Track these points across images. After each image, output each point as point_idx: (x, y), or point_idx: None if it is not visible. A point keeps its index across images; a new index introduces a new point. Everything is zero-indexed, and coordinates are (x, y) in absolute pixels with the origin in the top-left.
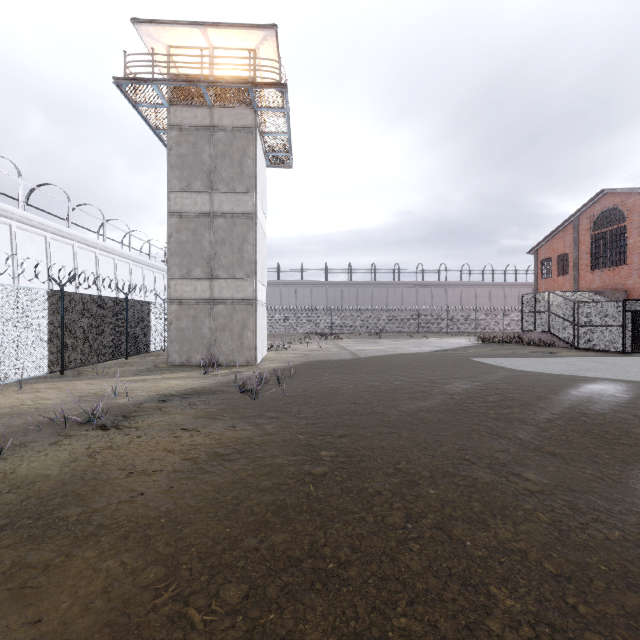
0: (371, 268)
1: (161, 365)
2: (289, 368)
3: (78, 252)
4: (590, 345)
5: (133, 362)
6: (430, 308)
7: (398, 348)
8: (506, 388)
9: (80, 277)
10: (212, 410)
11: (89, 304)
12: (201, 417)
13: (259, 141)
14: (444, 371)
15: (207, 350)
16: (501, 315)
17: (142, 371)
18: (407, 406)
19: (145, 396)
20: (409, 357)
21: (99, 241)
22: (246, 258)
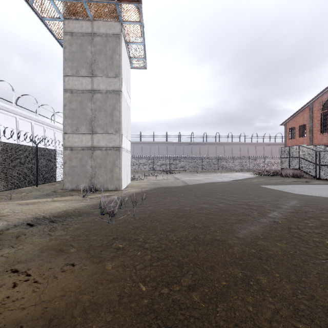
0: (191, 135)
1: (58, 190)
2: (141, 194)
3: (19, 121)
4: (327, 177)
5: (42, 188)
6: (223, 156)
7: (210, 179)
8: (311, 211)
9: (21, 136)
10: (66, 237)
11: (2, 148)
12: (48, 248)
13: (124, 45)
14: (249, 195)
15: (89, 180)
16: (263, 160)
17: (42, 195)
18: (241, 231)
19: (20, 219)
20: (219, 184)
21: (33, 116)
22: (115, 120)
